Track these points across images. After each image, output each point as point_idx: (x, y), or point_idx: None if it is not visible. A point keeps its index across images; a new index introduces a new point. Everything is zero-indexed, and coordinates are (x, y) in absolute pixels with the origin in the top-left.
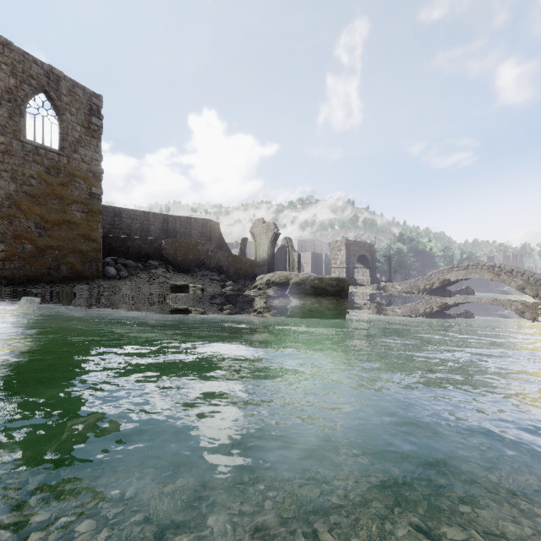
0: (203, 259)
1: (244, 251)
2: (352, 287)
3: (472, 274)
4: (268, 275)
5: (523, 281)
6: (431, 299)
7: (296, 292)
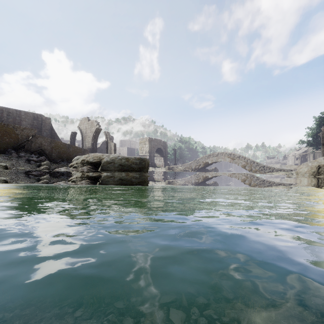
0: (22, 142)
1: (74, 142)
2: (152, 168)
3: (220, 159)
4: (83, 156)
5: (245, 162)
6: (199, 174)
7: (107, 169)
